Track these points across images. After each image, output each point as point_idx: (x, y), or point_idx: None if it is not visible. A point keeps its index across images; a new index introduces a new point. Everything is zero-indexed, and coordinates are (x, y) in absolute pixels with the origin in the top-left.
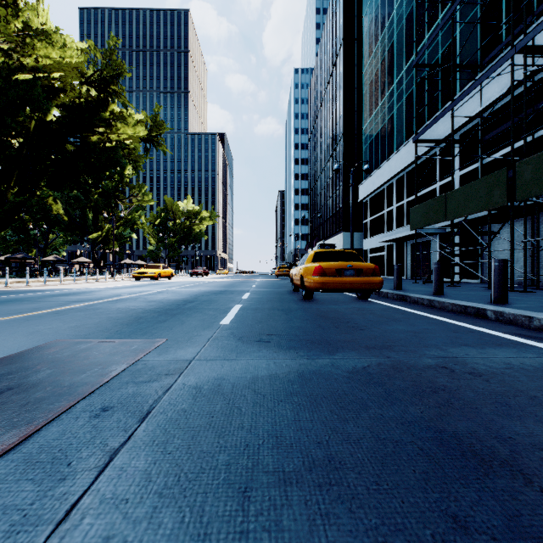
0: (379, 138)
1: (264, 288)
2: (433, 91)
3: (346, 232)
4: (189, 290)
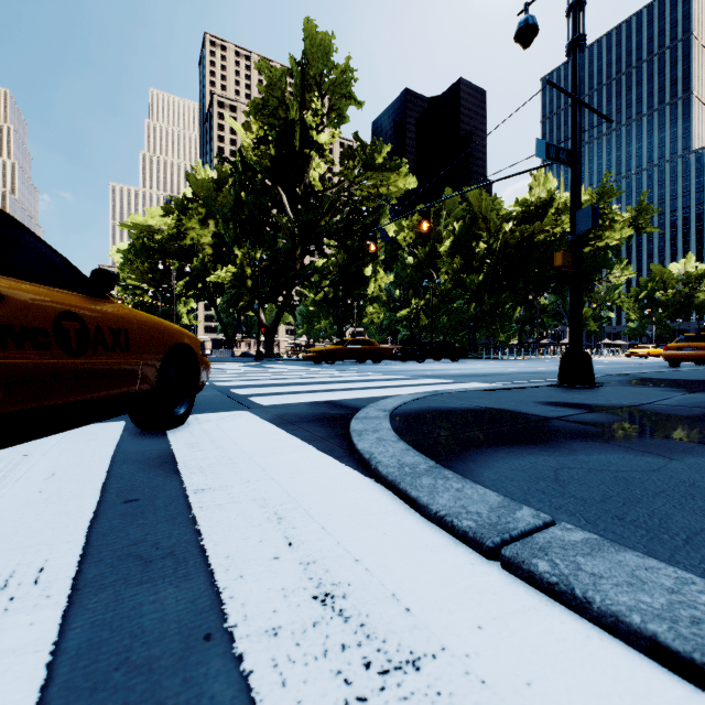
0: None
1: None
2: None
3: None
4: None
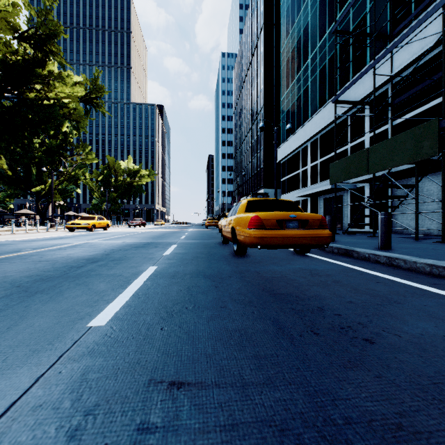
0: (295, 107)
1: (193, 239)
2: (345, 63)
3: (266, 188)
4: (111, 243)
